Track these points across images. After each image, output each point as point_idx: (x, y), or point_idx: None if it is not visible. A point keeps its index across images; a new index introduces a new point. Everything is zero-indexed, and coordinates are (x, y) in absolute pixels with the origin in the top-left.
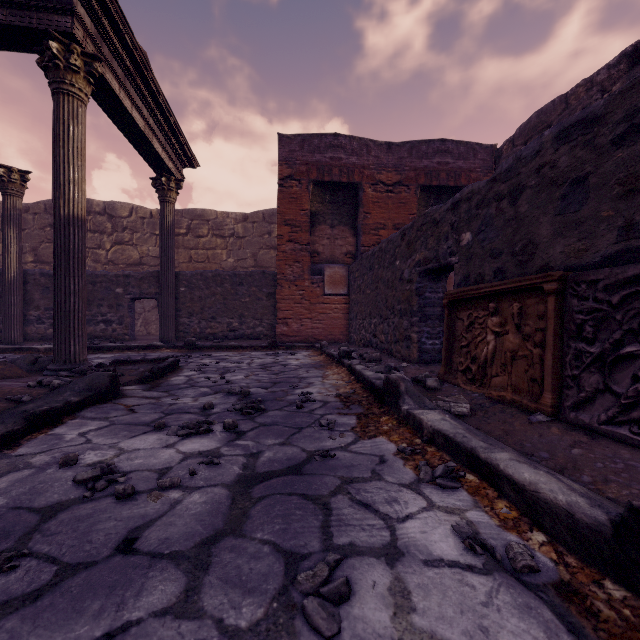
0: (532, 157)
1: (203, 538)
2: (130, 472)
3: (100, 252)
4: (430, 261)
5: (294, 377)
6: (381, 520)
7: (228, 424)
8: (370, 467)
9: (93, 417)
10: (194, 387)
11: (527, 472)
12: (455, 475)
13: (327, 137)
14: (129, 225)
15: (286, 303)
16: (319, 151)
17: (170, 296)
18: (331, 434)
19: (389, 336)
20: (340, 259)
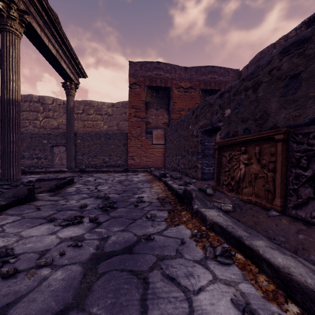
0: (266, 65)
1: (54, 313)
2: (21, 254)
3: (36, 122)
4: (207, 125)
5: (135, 187)
6: (182, 292)
7: (92, 218)
8: (175, 247)
9: (13, 214)
10: (79, 194)
11: (279, 257)
12: (229, 254)
13: (154, 63)
14: (52, 108)
15: (133, 148)
16: (150, 70)
17: (72, 144)
18: (152, 223)
19: (186, 165)
20: (161, 126)
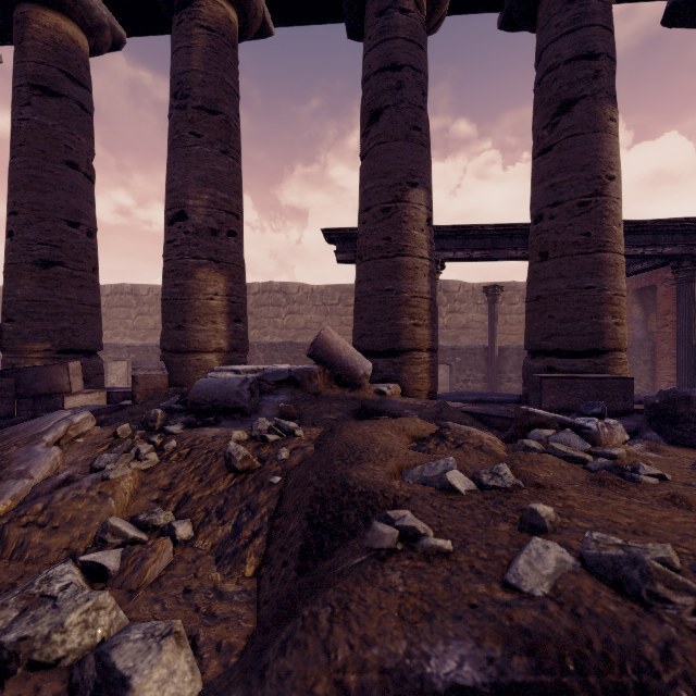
0: None
1: None
2: None
3: (439, 320)
4: None
5: None
6: None
7: None
8: None
9: None
10: None
11: None
12: None
13: None
14: (459, 298)
15: None
16: None
17: None
18: None
19: None
20: None
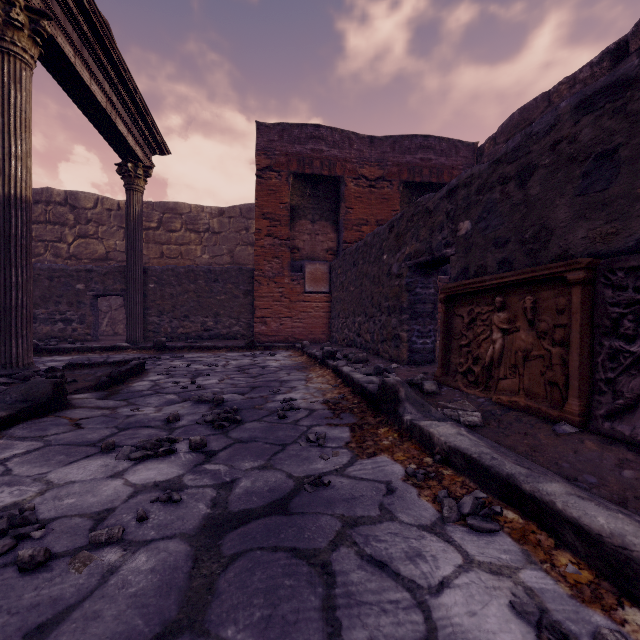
0: (546, 132)
1: None
2: (54, 519)
3: (61, 246)
4: (422, 254)
5: (274, 380)
6: (406, 591)
7: (195, 443)
8: (376, 500)
9: (24, 436)
10: (159, 394)
11: (600, 515)
12: (489, 512)
13: (308, 128)
14: (94, 217)
15: (265, 301)
16: (299, 142)
17: (137, 293)
18: (322, 453)
19: (375, 335)
20: (321, 256)
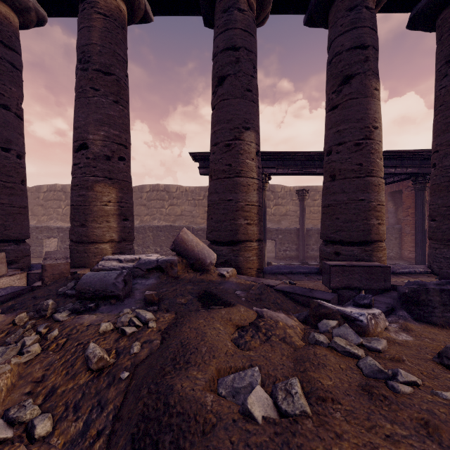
0: None
1: None
2: None
3: (268, 210)
4: None
5: None
6: None
7: None
8: None
9: None
10: None
11: None
12: None
13: None
14: (281, 196)
15: None
16: None
17: None
18: None
19: None
20: None
